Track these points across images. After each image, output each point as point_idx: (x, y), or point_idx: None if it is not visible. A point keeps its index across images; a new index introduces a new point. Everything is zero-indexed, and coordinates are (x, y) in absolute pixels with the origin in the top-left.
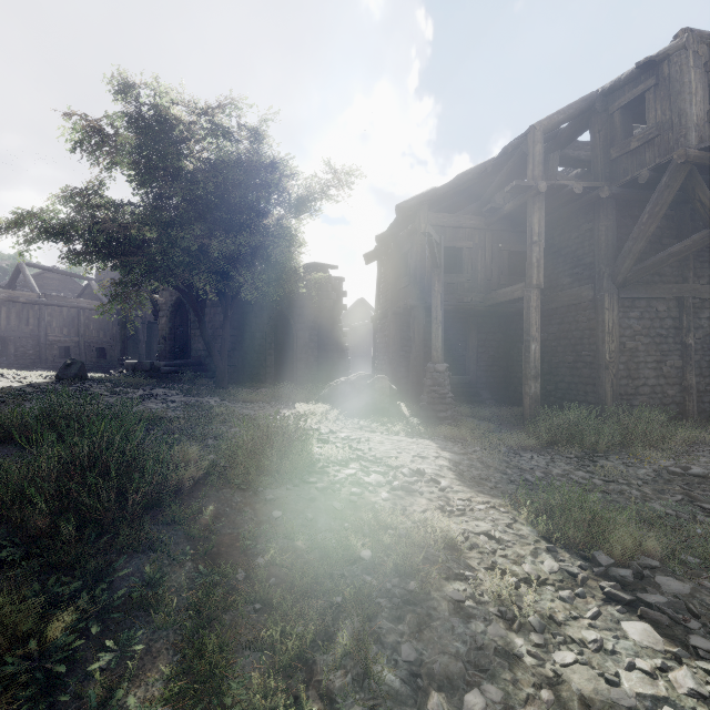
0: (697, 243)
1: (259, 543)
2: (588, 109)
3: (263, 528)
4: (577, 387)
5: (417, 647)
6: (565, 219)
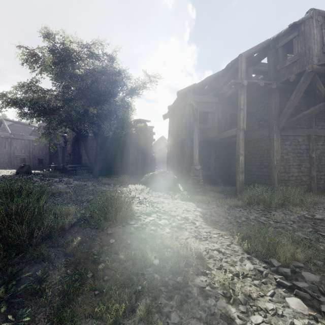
0: (317, 109)
1: (101, 256)
2: (266, 47)
3: (104, 249)
4: (261, 177)
5: (179, 314)
6: (255, 98)
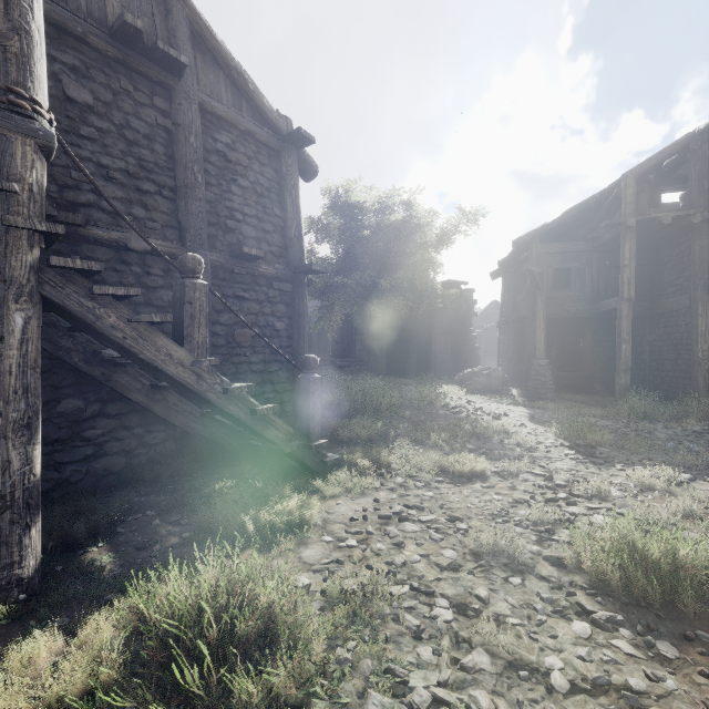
0: None
1: (428, 422)
2: (683, 148)
3: (429, 419)
4: (678, 381)
5: (482, 445)
6: (669, 237)
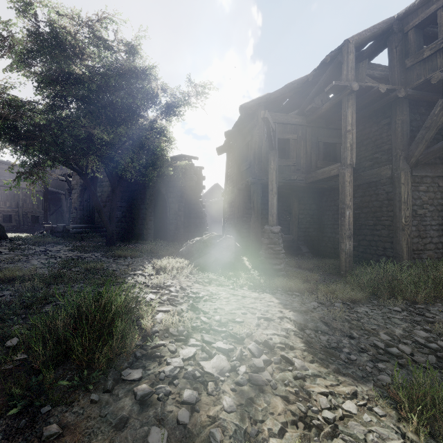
0: None
1: None
2: (387, 30)
3: None
4: (377, 244)
5: None
6: (366, 117)
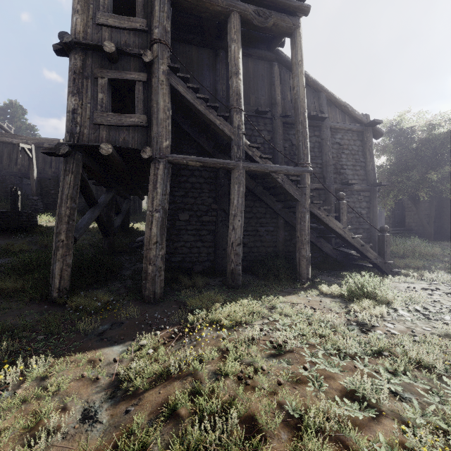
0: None
1: None
2: None
3: None
4: None
5: None
6: None
